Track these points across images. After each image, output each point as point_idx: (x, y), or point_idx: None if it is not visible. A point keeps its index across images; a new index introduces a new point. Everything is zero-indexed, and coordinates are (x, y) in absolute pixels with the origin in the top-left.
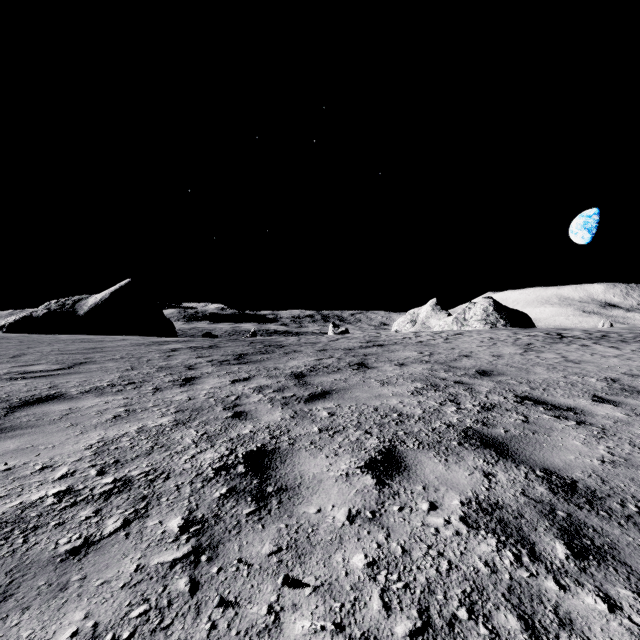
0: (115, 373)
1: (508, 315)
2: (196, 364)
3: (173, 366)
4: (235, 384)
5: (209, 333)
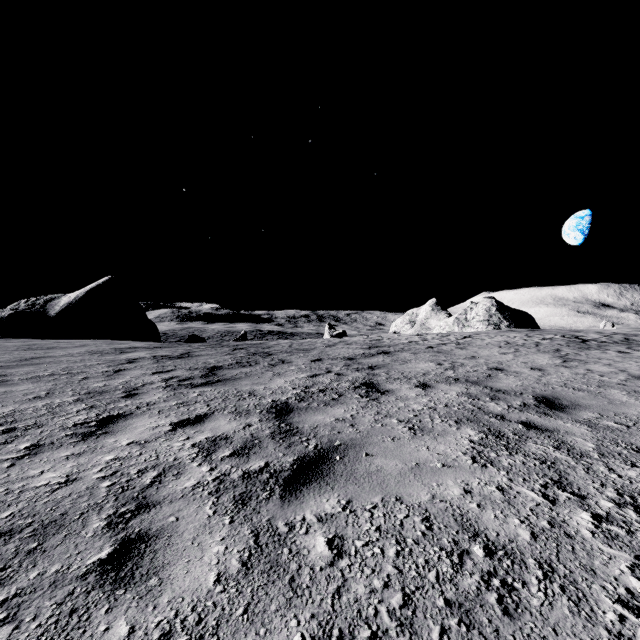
0: (8, 406)
1: (512, 316)
2: (144, 385)
3: (108, 390)
4: (175, 433)
5: (195, 335)
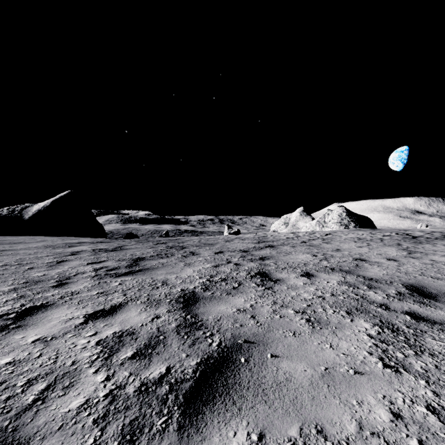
0: None
1: (357, 219)
2: (76, 275)
3: (44, 279)
4: (84, 327)
5: (131, 233)
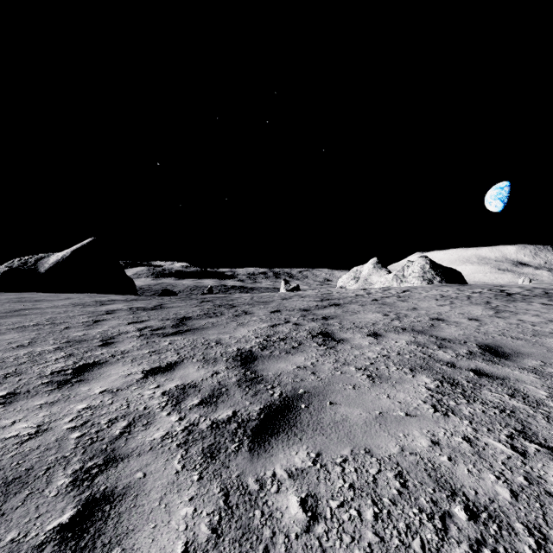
0: None
1: (443, 272)
2: (120, 335)
3: (87, 339)
4: (146, 381)
5: (167, 289)
